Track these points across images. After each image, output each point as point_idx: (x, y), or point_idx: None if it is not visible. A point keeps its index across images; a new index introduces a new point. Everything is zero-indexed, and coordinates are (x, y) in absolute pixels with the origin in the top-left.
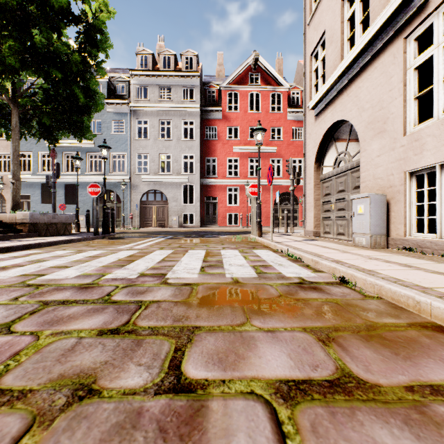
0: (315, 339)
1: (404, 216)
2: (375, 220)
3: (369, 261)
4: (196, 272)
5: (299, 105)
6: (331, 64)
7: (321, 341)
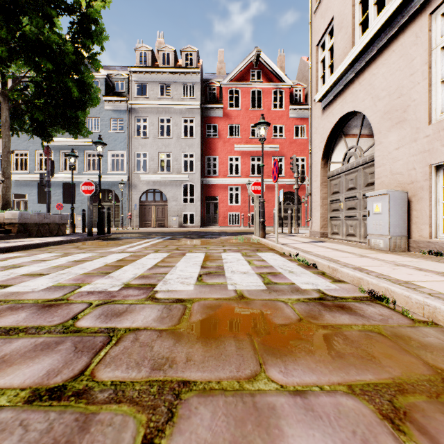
0: (375, 414)
1: (429, 215)
2: (395, 220)
3: (398, 269)
4: (192, 283)
5: (302, 102)
6: (341, 51)
7: (387, 420)
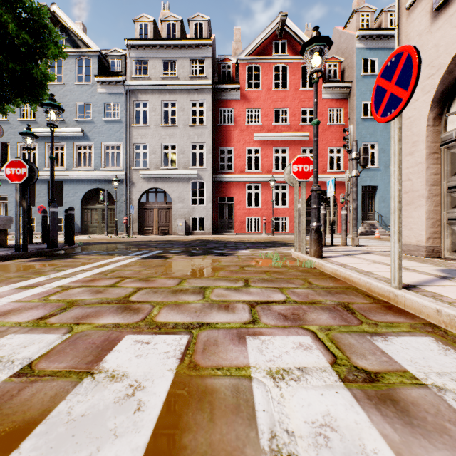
0: None
1: None
2: None
3: None
4: None
5: (337, 79)
6: None
7: None
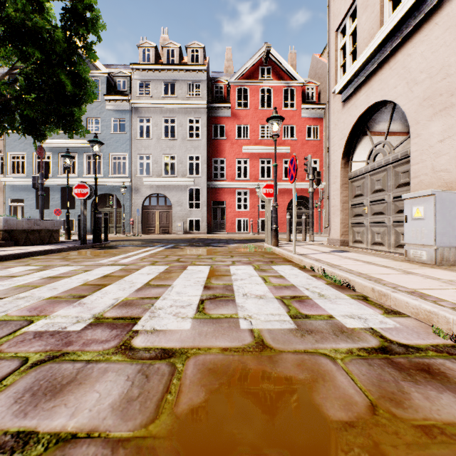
0: None
1: None
2: (442, 227)
3: None
4: (190, 315)
5: (314, 101)
6: (366, 34)
7: None
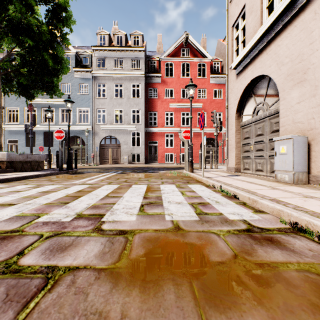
0: None
1: None
2: (298, 159)
3: (308, 201)
4: (135, 213)
5: (219, 72)
6: (251, 30)
7: None
